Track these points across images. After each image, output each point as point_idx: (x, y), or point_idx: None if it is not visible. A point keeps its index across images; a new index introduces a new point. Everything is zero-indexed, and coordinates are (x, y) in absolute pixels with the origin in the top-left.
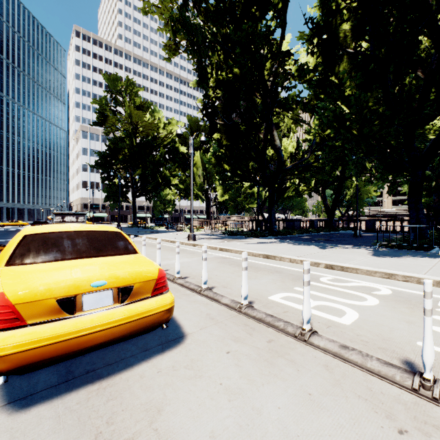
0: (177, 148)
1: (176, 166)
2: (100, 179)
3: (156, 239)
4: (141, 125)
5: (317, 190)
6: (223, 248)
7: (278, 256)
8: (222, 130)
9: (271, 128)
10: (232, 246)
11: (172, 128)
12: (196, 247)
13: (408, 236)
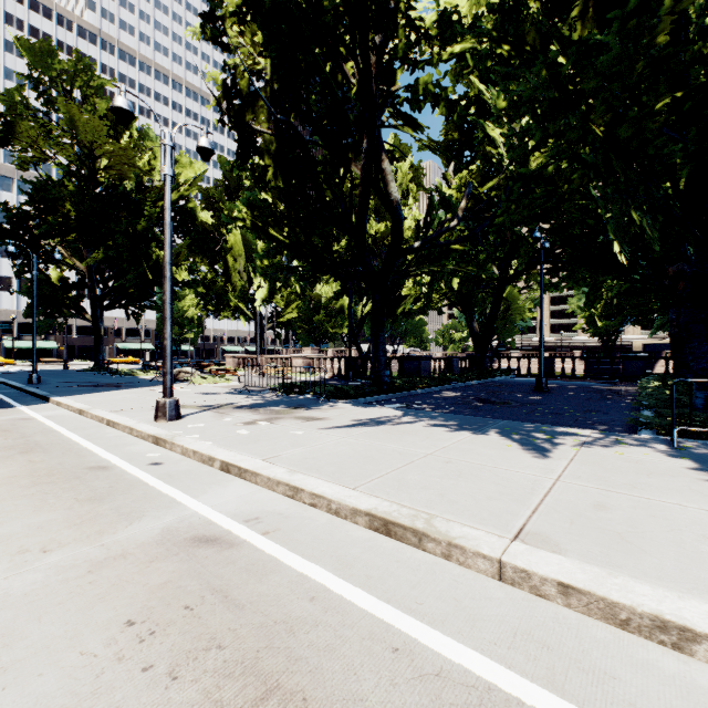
0: (192, 213)
1: (191, 250)
2: (12, 267)
3: (80, 412)
4: (104, 153)
5: (460, 300)
6: (230, 464)
7: (438, 534)
8: (269, 153)
9: (378, 154)
10: (267, 448)
11: (183, 173)
12: (162, 447)
13: (677, 397)
